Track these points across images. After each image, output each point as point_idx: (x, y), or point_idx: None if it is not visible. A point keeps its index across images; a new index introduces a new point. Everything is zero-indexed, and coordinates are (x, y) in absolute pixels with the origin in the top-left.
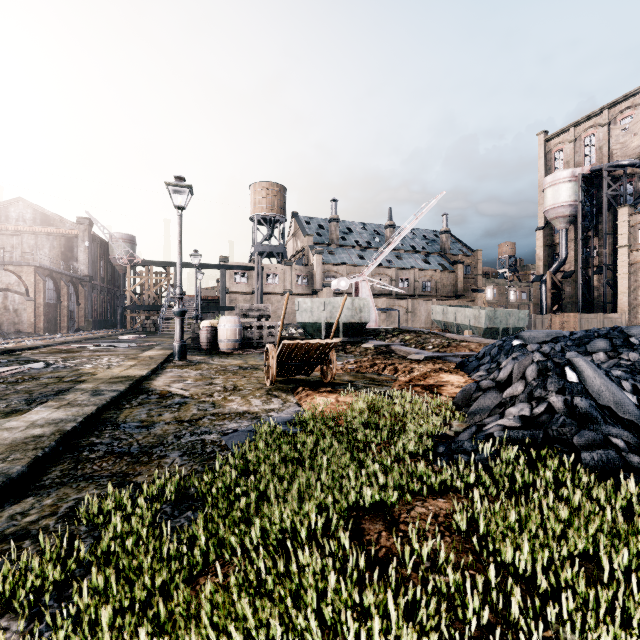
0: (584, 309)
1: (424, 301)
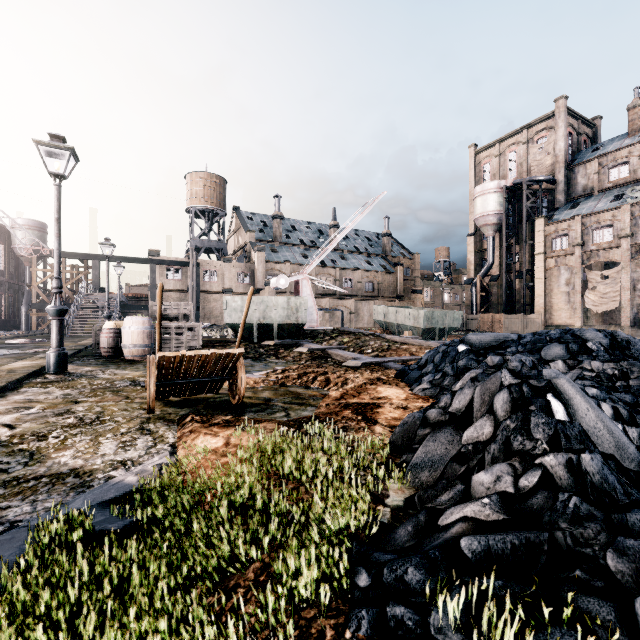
0: (508, 310)
1: (367, 301)
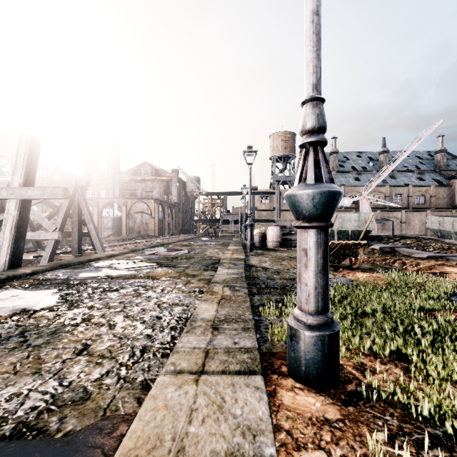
0: None
1: (418, 212)
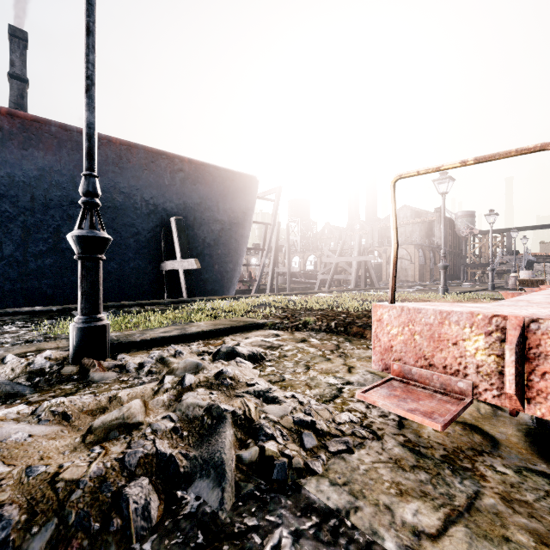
0: None
1: None
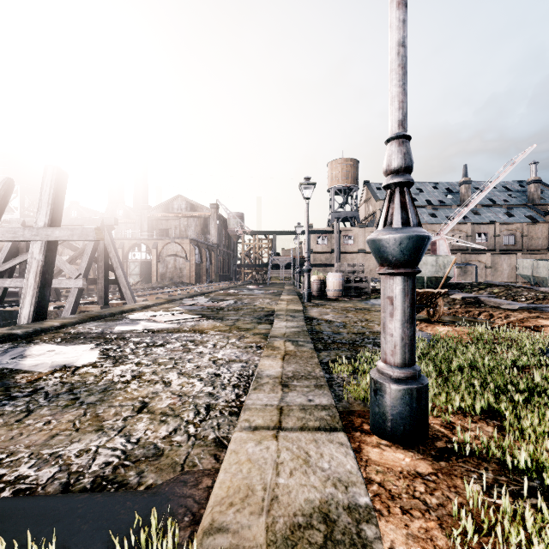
0: None
1: (507, 255)
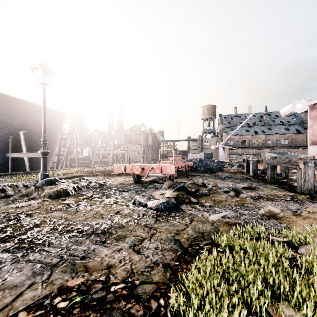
0: None
1: (278, 149)
